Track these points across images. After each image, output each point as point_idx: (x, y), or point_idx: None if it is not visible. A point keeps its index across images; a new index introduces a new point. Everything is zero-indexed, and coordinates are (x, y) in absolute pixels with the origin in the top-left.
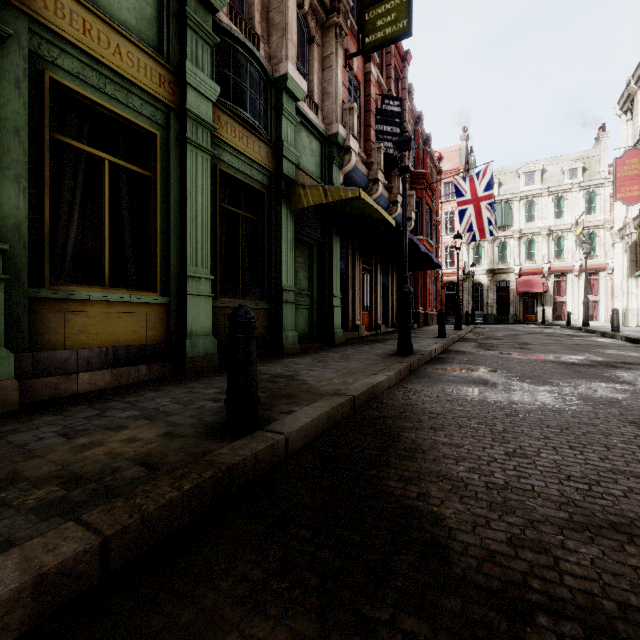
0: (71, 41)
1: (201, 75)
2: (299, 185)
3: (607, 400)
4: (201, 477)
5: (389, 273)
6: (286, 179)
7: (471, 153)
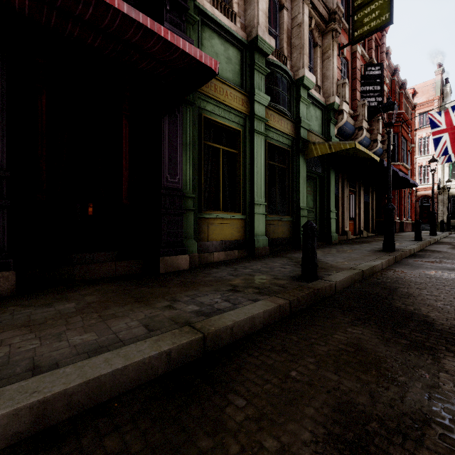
0: (211, 97)
1: (261, 94)
2: (311, 143)
3: None
4: (309, 290)
5: (369, 192)
6: (302, 140)
7: (446, 84)
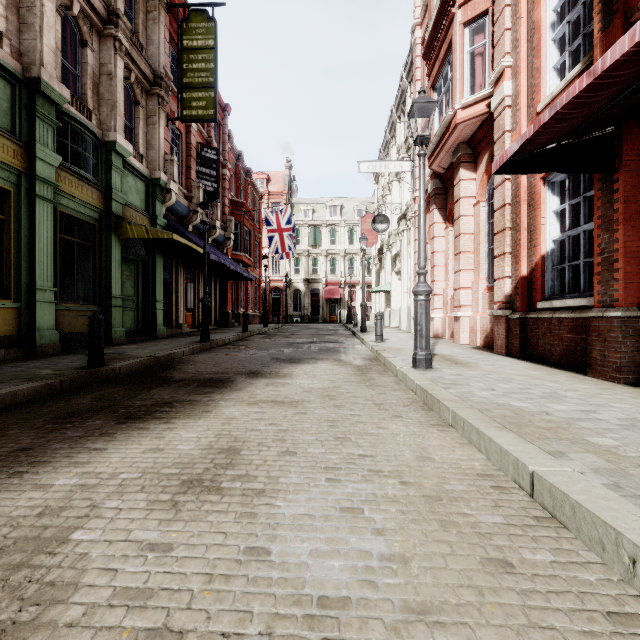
0: None
1: (48, 151)
2: (126, 222)
3: (279, 353)
4: (87, 372)
5: (212, 281)
6: (115, 215)
7: (293, 181)
